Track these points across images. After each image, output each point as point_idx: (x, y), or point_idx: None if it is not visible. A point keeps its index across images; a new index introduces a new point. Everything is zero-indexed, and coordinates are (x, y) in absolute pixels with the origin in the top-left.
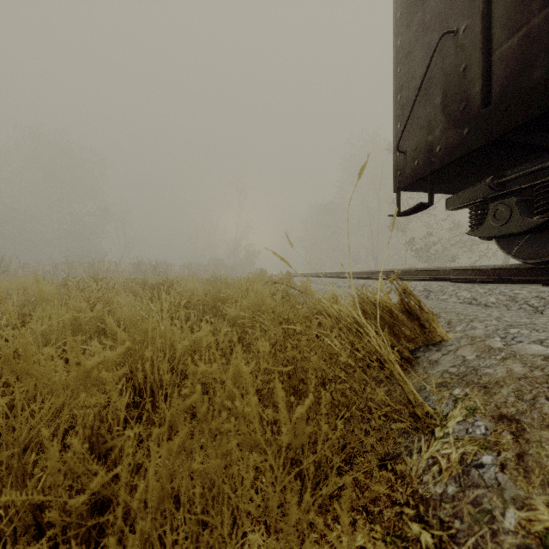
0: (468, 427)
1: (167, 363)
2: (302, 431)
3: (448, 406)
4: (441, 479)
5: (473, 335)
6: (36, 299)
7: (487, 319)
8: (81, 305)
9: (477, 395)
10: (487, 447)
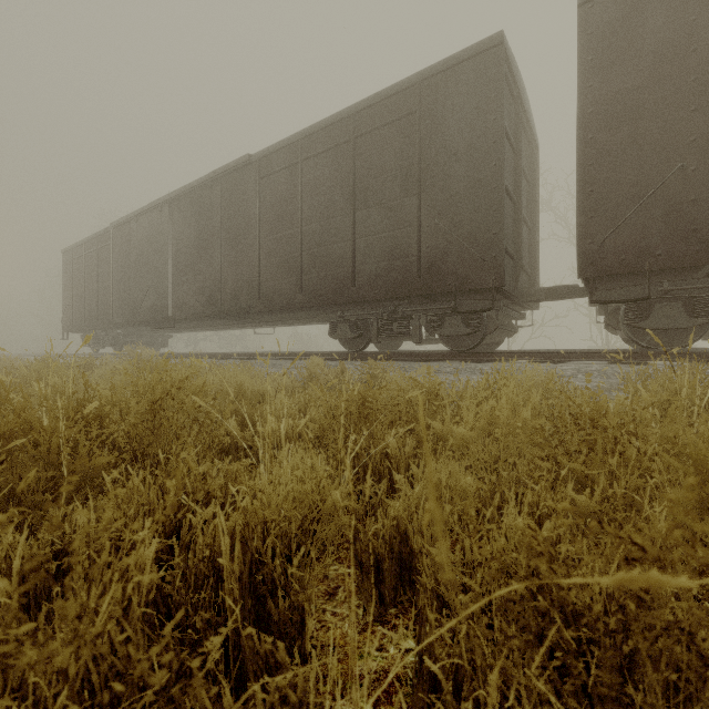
0: None
1: None
2: None
3: None
4: None
5: None
6: None
7: None
8: None
9: None
10: None
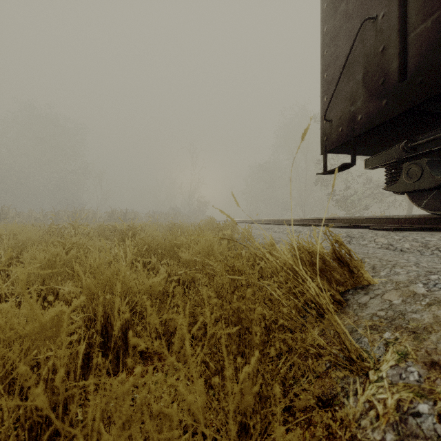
0: (401, 372)
1: (127, 304)
2: (249, 391)
3: (379, 349)
4: (379, 426)
5: (397, 281)
6: (24, 243)
7: (407, 265)
8: (58, 250)
9: (407, 340)
10: (422, 395)
